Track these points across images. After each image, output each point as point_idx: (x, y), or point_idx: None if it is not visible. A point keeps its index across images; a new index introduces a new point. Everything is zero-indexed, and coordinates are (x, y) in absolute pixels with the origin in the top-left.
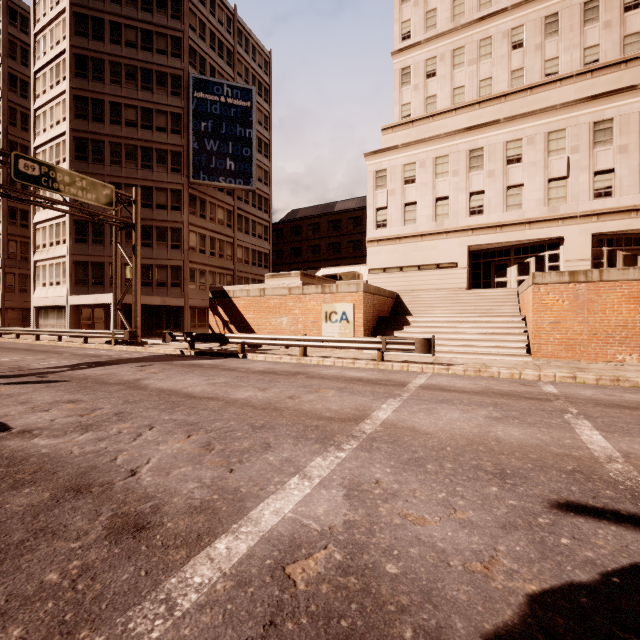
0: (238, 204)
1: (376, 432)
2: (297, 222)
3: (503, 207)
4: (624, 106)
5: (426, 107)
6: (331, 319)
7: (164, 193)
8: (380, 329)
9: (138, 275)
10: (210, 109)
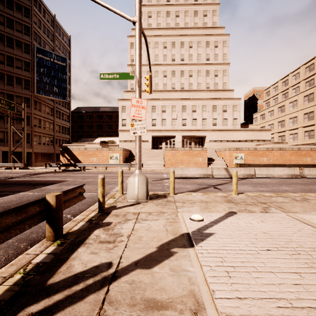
0: (56, 105)
1: None
2: (81, 113)
3: (161, 125)
4: (188, 103)
5: None
6: (112, 158)
7: (20, 98)
8: (127, 161)
9: (25, 140)
10: (45, 63)
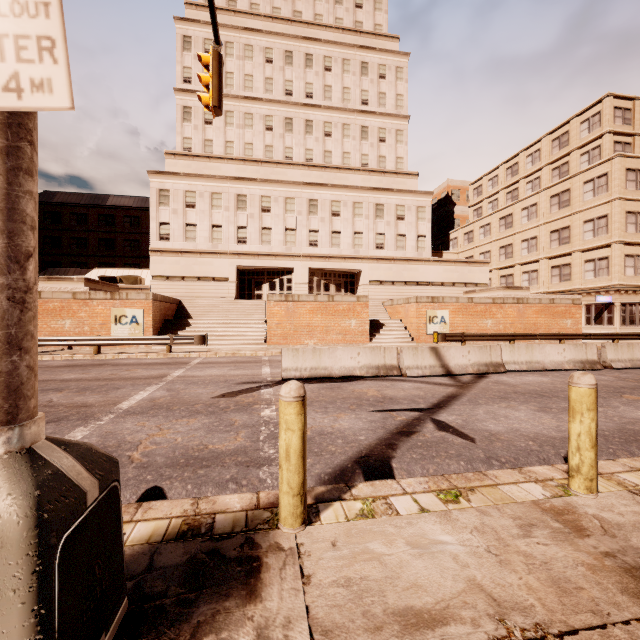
0: None
1: (175, 379)
2: (54, 207)
3: (259, 241)
4: (323, 194)
5: (205, 147)
6: (121, 322)
7: None
8: (166, 329)
9: None
10: None
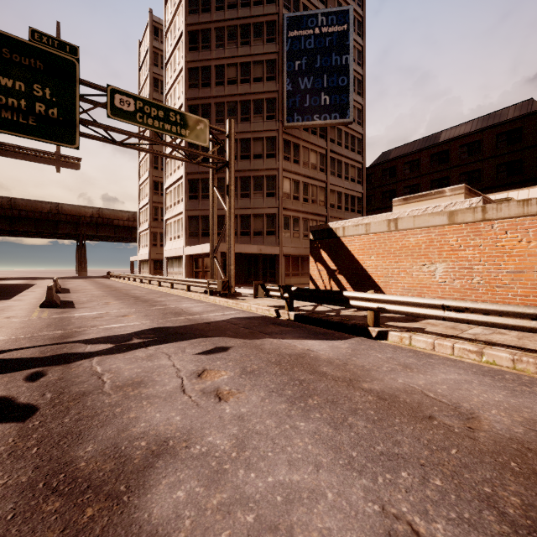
0: (330, 147)
1: None
2: (390, 163)
3: None
4: None
5: None
6: None
7: (260, 142)
8: None
9: (231, 218)
10: (304, 45)
